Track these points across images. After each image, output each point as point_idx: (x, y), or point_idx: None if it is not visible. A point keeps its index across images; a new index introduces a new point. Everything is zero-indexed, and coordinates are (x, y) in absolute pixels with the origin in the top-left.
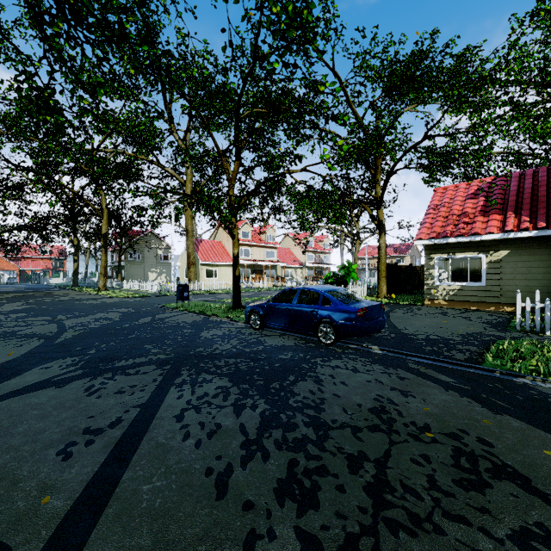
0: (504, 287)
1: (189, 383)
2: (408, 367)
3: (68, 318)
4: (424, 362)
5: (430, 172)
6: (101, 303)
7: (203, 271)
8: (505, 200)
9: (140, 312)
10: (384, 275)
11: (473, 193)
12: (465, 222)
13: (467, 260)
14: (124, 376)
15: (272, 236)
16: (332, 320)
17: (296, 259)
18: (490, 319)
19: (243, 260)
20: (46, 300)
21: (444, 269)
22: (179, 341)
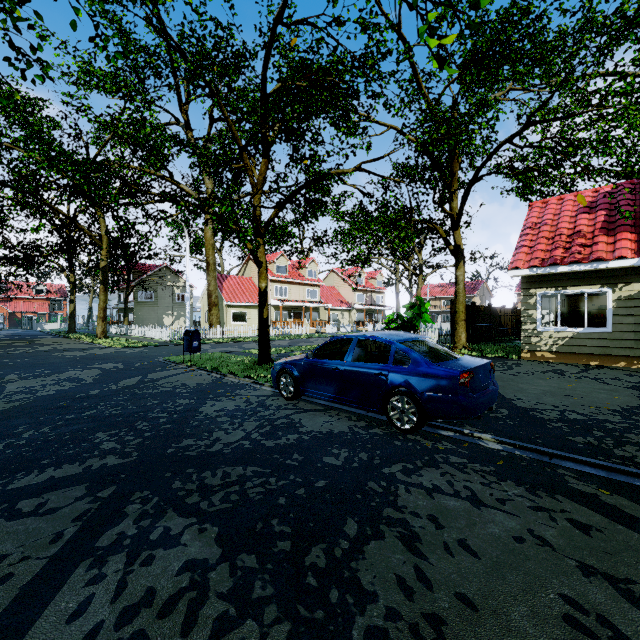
0: (639, 335)
1: (127, 549)
2: (573, 489)
3: (20, 378)
4: (592, 472)
5: (525, 180)
6: (86, 355)
7: (229, 314)
8: (637, 213)
9: (130, 368)
10: (463, 317)
11: (588, 206)
12: (581, 244)
13: (569, 298)
14: (0, 523)
15: (314, 271)
16: (414, 391)
17: (343, 300)
18: (635, 382)
19: (278, 300)
20: (17, 352)
21: (549, 309)
22: (160, 423)
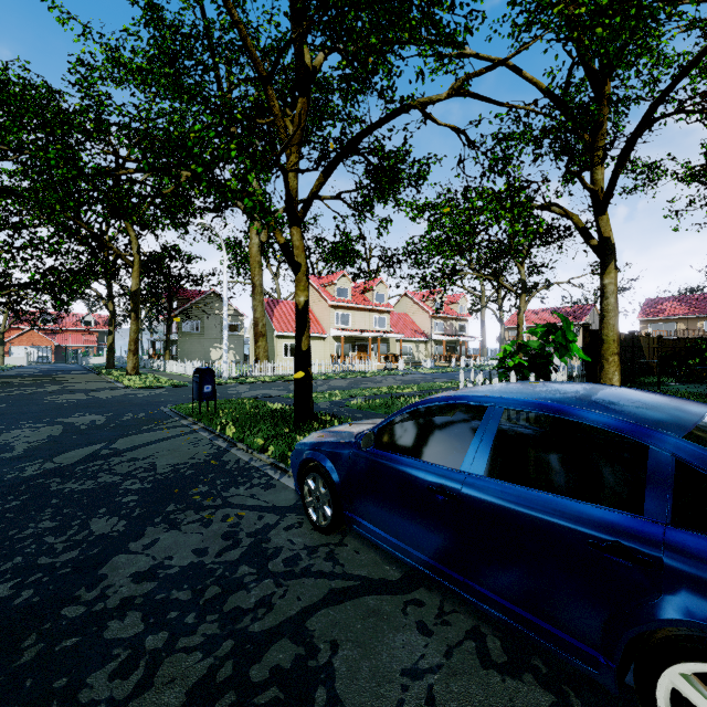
0: None
1: None
2: None
3: None
4: None
5: None
6: (81, 400)
7: (280, 346)
8: None
9: (108, 425)
10: (615, 349)
11: None
12: None
13: None
14: None
15: (382, 294)
16: None
17: (418, 329)
18: None
19: (338, 330)
20: (11, 393)
21: None
22: None
